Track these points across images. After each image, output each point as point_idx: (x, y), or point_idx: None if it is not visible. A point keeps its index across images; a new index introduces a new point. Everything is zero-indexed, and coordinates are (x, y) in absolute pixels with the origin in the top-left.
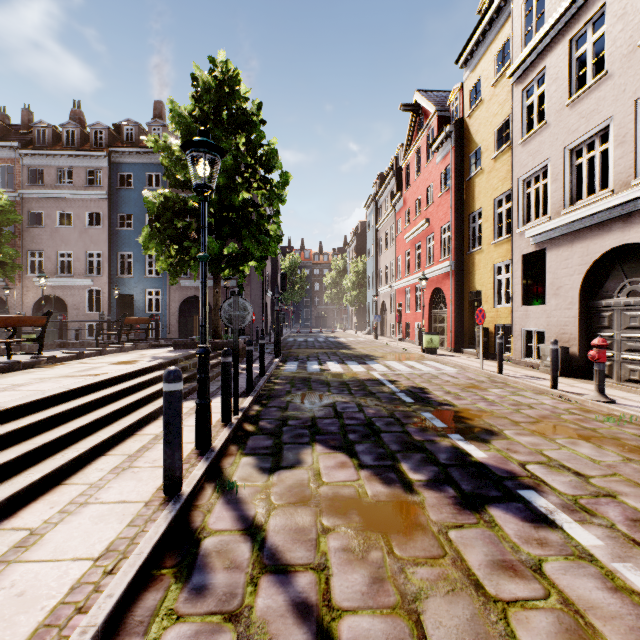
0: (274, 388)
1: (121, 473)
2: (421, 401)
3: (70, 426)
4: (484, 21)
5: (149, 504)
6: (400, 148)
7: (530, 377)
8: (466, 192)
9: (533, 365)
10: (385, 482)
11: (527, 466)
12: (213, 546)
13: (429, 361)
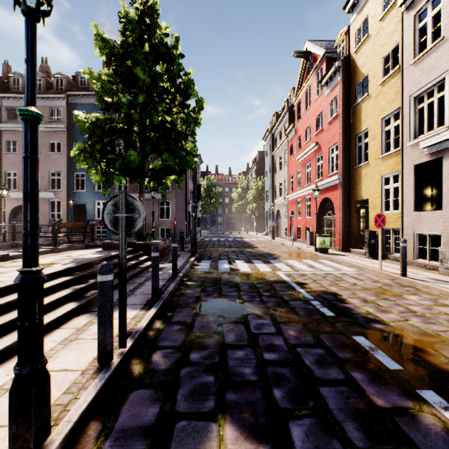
0: (184, 293)
1: None
2: (343, 314)
3: None
4: None
5: None
6: (292, 91)
7: (436, 280)
8: (353, 117)
9: (428, 266)
10: None
11: None
12: None
13: (324, 260)
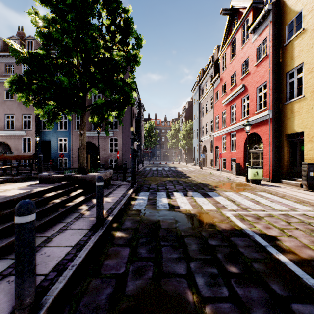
0: (102, 263)
1: None
2: None
3: None
4: None
5: None
6: (216, 48)
7: None
8: (283, 55)
9: None
10: None
11: None
12: None
13: (263, 192)
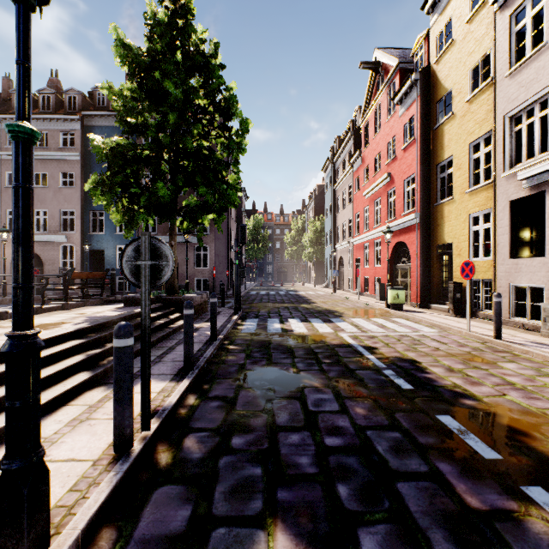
0: (224, 359)
1: None
2: (423, 387)
3: None
4: None
5: None
6: (357, 110)
7: (539, 344)
8: (433, 142)
9: (527, 326)
10: None
11: None
12: None
13: (398, 318)
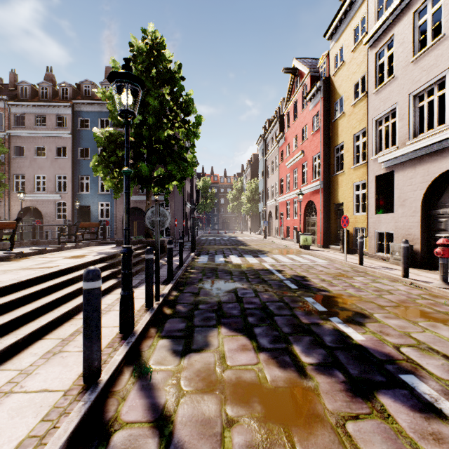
0: (189, 276)
1: (51, 358)
2: (303, 287)
3: (14, 314)
4: (346, 4)
5: (68, 393)
6: (282, 101)
7: (384, 268)
8: (332, 131)
9: (384, 258)
10: (281, 366)
11: (401, 349)
12: (121, 442)
13: (305, 255)
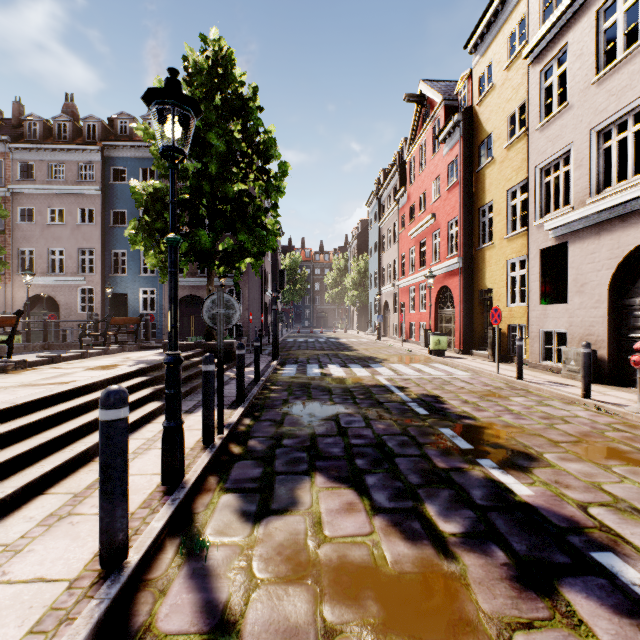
0: (269, 396)
1: (54, 525)
2: (437, 413)
3: (2, 455)
4: (496, 0)
5: (75, 585)
6: (403, 142)
7: (553, 383)
8: (475, 184)
9: (553, 369)
10: (408, 537)
11: (590, 510)
12: None
13: (437, 364)
